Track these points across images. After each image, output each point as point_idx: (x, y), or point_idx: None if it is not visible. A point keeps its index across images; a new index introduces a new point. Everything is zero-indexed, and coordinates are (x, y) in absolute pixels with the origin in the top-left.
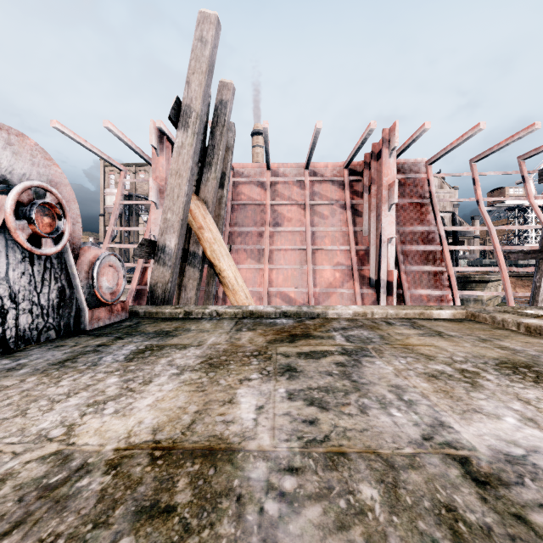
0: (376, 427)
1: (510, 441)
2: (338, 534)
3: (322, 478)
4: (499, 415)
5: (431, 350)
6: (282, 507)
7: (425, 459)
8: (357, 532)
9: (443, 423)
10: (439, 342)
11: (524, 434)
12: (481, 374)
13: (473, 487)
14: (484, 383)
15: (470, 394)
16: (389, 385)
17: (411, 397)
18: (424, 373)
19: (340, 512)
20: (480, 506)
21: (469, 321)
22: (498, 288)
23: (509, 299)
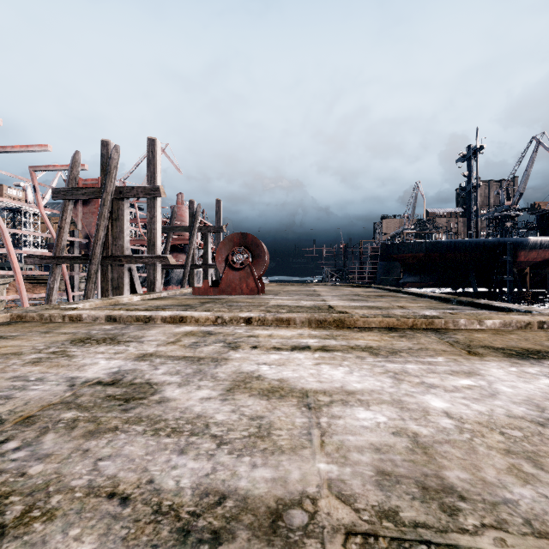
0: (34, 398)
1: (110, 368)
2: (75, 430)
3: (34, 429)
4: (96, 362)
5: (11, 349)
6: (27, 450)
7: (82, 391)
8: (82, 424)
9: (73, 377)
10: (10, 342)
11: (113, 364)
12: (68, 350)
13: (111, 386)
14: (74, 353)
15: (72, 360)
16: (7, 379)
17: (37, 377)
18: (27, 363)
19: (65, 427)
20: (119, 389)
21: (18, 323)
22: (4, 292)
23: (25, 302)
